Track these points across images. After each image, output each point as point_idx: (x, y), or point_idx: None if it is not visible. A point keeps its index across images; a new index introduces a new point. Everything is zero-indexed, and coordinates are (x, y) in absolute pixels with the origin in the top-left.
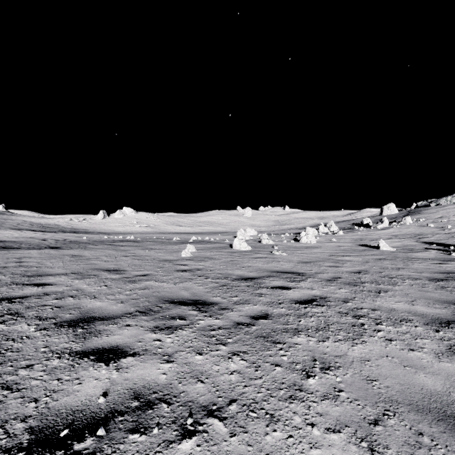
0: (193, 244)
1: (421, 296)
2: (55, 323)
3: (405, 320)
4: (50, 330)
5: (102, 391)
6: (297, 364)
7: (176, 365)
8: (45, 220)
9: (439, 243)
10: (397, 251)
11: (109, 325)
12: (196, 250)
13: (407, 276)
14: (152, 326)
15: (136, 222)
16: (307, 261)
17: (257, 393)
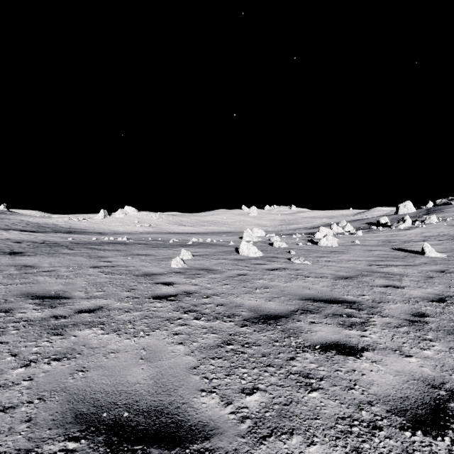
0: (191, 247)
1: None
2: None
3: None
4: None
5: None
6: None
7: None
8: (44, 219)
9: None
10: (450, 258)
11: None
12: (193, 257)
13: None
14: None
15: (138, 221)
16: (345, 276)
17: None
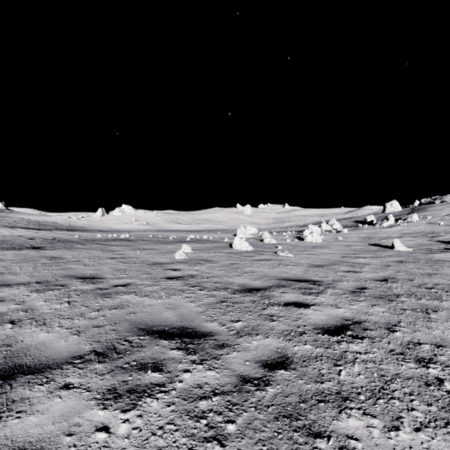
0: (189, 243)
1: None
2: None
3: None
4: None
5: None
6: None
7: None
8: (44, 217)
9: None
10: (414, 251)
11: (34, 387)
12: (192, 251)
13: (447, 286)
14: (105, 388)
15: (135, 219)
16: (319, 265)
17: None
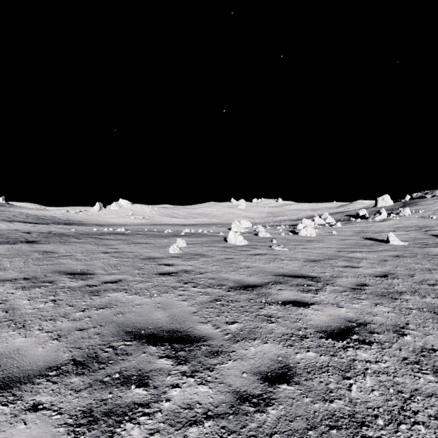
0: (184, 237)
1: None
2: None
3: None
4: None
5: None
6: None
7: None
8: (42, 211)
9: None
10: (410, 245)
11: None
12: (187, 245)
13: None
14: (79, 410)
15: (132, 213)
16: (315, 260)
17: None
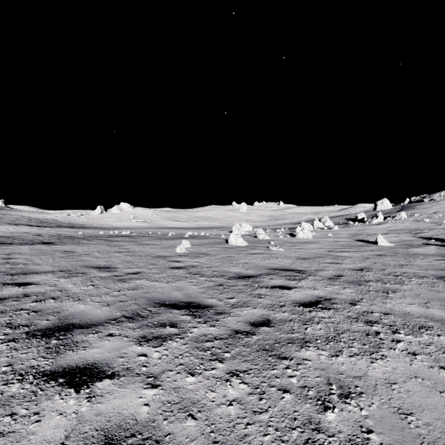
0: (188, 239)
1: (434, 297)
2: (27, 332)
3: (424, 328)
4: (20, 341)
5: (65, 433)
6: (309, 389)
7: (162, 391)
8: (44, 215)
9: (436, 238)
10: (395, 246)
11: (88, 335)
12: (191, 246)
13: (413, 274)
14: (138, 336)
15: (133, 217)
16: (305, 258)
17: (263, 436)
